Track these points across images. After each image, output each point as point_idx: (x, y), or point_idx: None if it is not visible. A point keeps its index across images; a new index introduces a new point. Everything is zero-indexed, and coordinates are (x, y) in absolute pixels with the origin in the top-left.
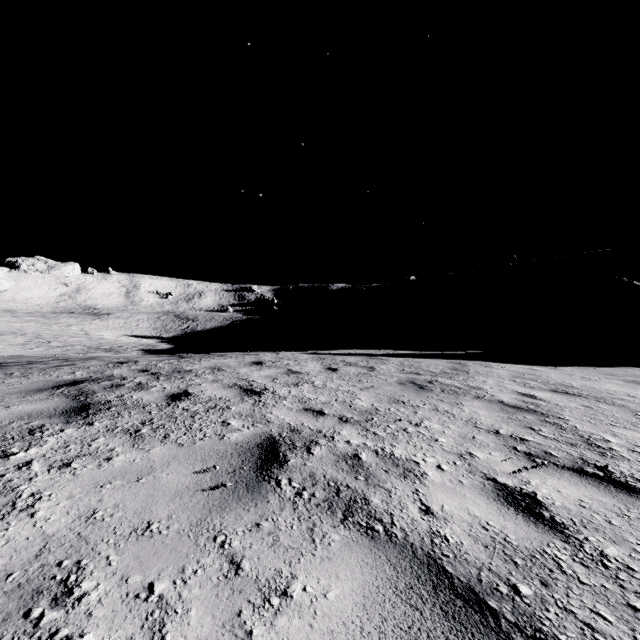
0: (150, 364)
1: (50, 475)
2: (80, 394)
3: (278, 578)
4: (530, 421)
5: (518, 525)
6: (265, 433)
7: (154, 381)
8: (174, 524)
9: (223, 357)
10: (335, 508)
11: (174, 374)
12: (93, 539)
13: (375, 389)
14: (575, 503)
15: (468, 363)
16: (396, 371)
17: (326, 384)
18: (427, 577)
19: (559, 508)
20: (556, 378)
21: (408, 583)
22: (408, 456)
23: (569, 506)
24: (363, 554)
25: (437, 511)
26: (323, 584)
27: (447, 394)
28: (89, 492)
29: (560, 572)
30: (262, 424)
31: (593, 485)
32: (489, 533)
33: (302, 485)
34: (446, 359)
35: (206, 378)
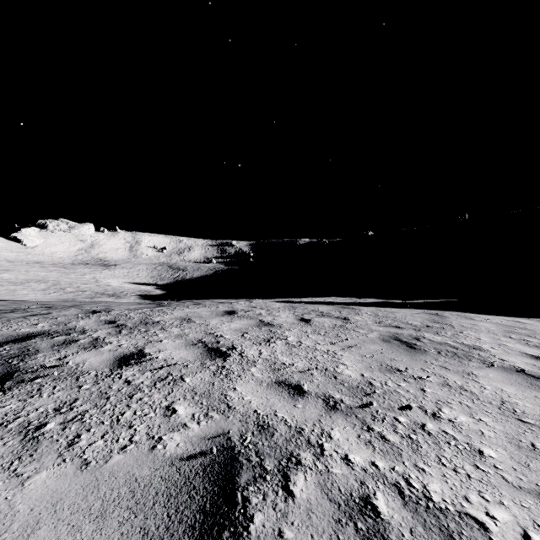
0: (121, 314)
1: None
2: (18, 355)
3: None
4: None
5: None
6: (220, 434)
7: (113, 336)
8: None
9: (197, 306)
10: None
11: (139, 326)
12: None
13: (358, 348)
14: None
15: (445, 314)
16: (373, 323)
17: (301, 341)
18: None
19: None
20: None
21: None
22: (457, 502)
23: None
24: None
25: None
26: None
27: (447, 357)
28: None
29: None
30: (219, 413)
31: None
32: None
33: None
34: (418, 309)
35: (171, 332)
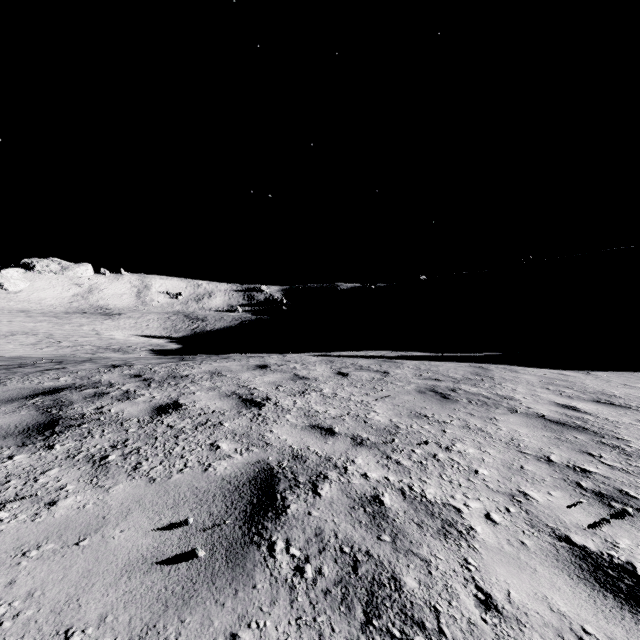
0: (145, 368)
1: None
2: (54, 405)
3: None
4: (584, 443)
5: (631, 633)
6: (261, 461)
7: (143, 389)
8: (105, 636)
9: (226, 360)
10: (352, 599)
11: (168, 380)
12: None
13: (392, 399)
14: None
15: (490, 367)
16: (413, 376)
17: (336, 392)
18: None
19: None
20: (593, 385)
21: None
22: (444, 498)
23: None
24: None
25: (503, 603)
26: None
27: (476, 406)
28: (2, 565)
29: None
30: (259, 448)
31: None
32: None
33: (304, 552)
34: (465, 362)
35: (202, 385)
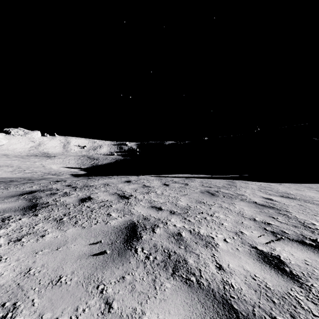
0: (72, 182)
1: (8, 246)
2: (33, 198)
3: (134, 314)
4: (271, 213)
5: (272, 276)
6: (130, 220)
7: (73, 191)
8: (75, 277)
9: (110, 178)
10: (168, 266)
11: (84, 187)
12: (26, 288)
13: (188, 195)
14: (302, 262)
15: (236, 181)
16: (199, 186)
17: (163, 193)
18: (223, 312)
19: (294, 265)
20: (282, 189)
21: (211, 317)
22: (207, 234)
23: (299, 264)
24: (184, 297)
25: (226, 268)
26: (161, 318)
27: (226, 198)
28: (29, 256)
29: (300, 308)
30: (128, 215)
31: (311, 251)
32: (256, 282)
33: (149, 252)
34: (224, 179)
35: (100, 189)
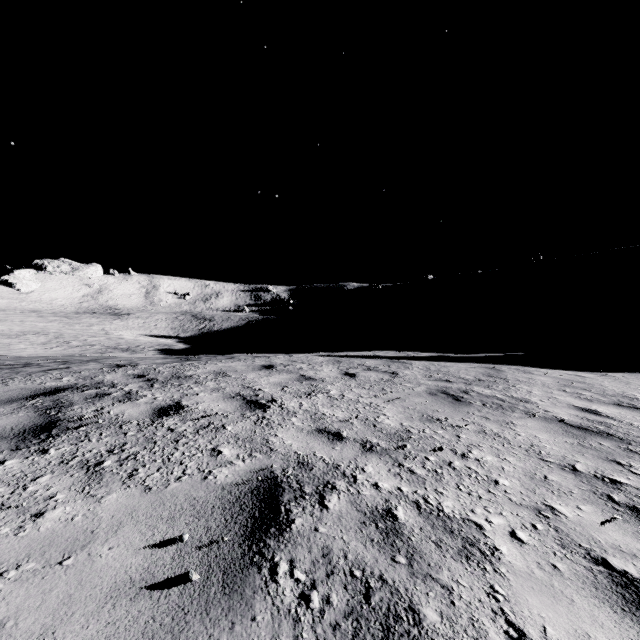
0: (149, 368)
1: None
2: (53, 406)
3: None
4: (610, 450)
5: None
6: (264, 469)
7: (146, 389)
8: None
9: (231, 360)
10: (365, 635)
11: (172, 380)
12: None
13: (402, 401)
14: None
15: (502, 368)
16: (423, 377)
17: (344, 394)
18: None
19: None
20: (612, 387)
21: None
22: (464, 513)
23: None
24: None
25: None
26: None
27: (490, 409)
28: None
29: None
30: (262, 453)
31: None
32: None
33: (310, 576)
34: (476, 363)
35: (206, 386)
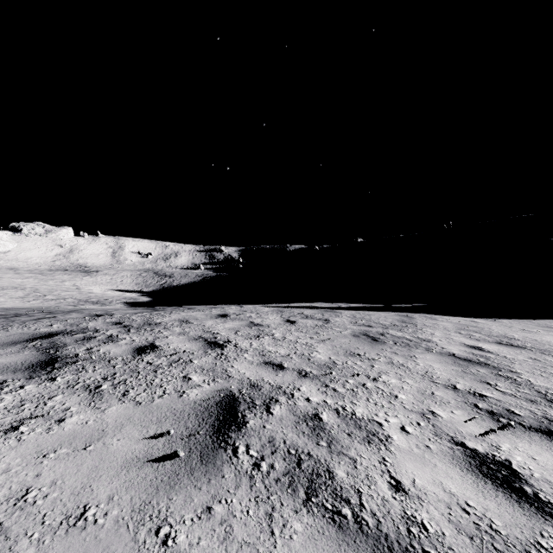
0: (124, 317)
1: None
2: (51, 347)
3: None
4: (484, 375)
5: (501, 505)
6: (225, 389)
7: (124, 334)
8: (114, 509)
9: (192, 310)
10: (296, 484)
11: (144, 326)
12: (15, 532)
13: (331, 341)
14: None
15: (414, 316)
16: (349, 323)
17: (285, 336)
18: None
19: (540, 481)
20: (498, 330)
21: None
22: (370, 416)
23: (550, 478)
24: (331, 552)
25: (409, 487)
26: None
27: (400, 346)
28: (29, 464)
29: None
30: (222, 379)
31: None
32: (471, 518)
33: (260, 453)
34: (393, 312)
35: (173, 330)
